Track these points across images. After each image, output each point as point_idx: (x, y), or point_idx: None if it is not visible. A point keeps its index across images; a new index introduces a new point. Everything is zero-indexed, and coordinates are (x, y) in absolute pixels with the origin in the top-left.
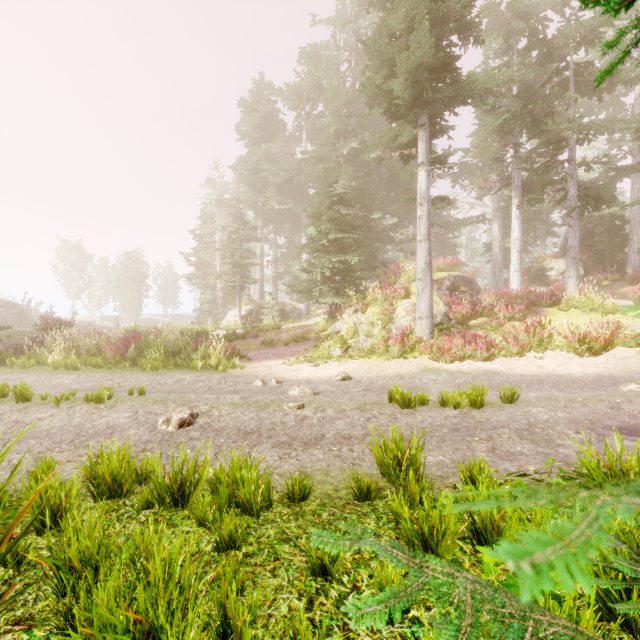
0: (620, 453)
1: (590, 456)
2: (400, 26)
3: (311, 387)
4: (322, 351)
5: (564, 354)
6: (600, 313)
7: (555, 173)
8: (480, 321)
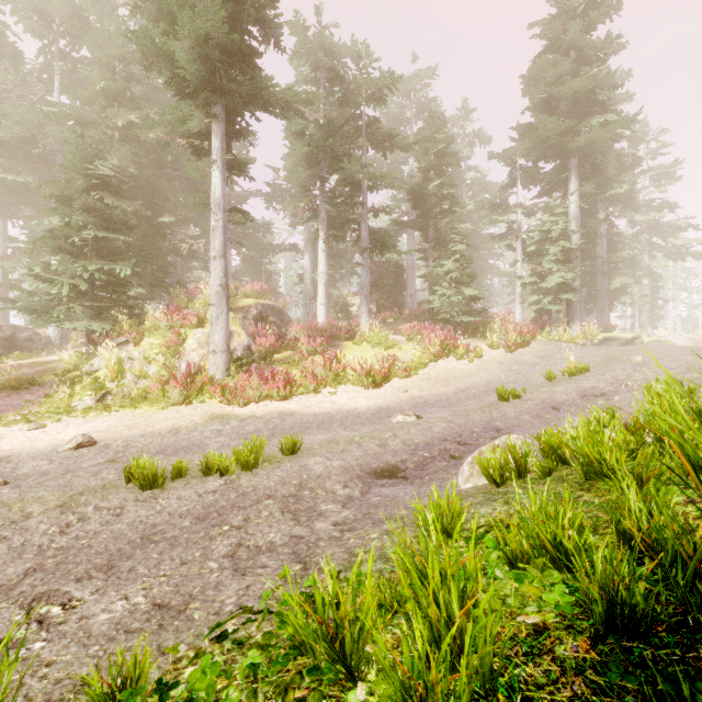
0: (332, 593)
1: (295, 606)
2: None
3: (4, 470)
4: (57, 403)
5: (355, 387)
6: (384, 347)
7: (351, 212)
8: (285, 355)
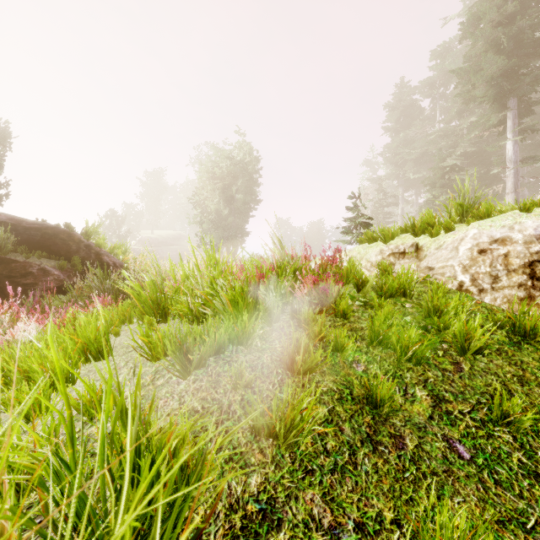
0: None
1: None
2: (481, 50)
3: None
4: None
5: None
6: None
7: None
8: None
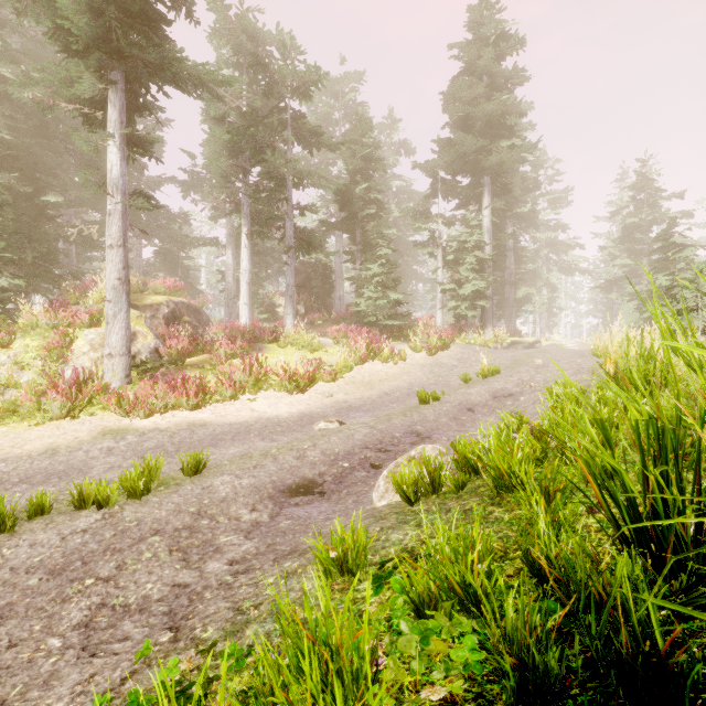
0: None
1: None
2: None
3: None
4: None
5: (277, 393)
6: (310, 350)
7: (276, 208)
8: (201, 358)
